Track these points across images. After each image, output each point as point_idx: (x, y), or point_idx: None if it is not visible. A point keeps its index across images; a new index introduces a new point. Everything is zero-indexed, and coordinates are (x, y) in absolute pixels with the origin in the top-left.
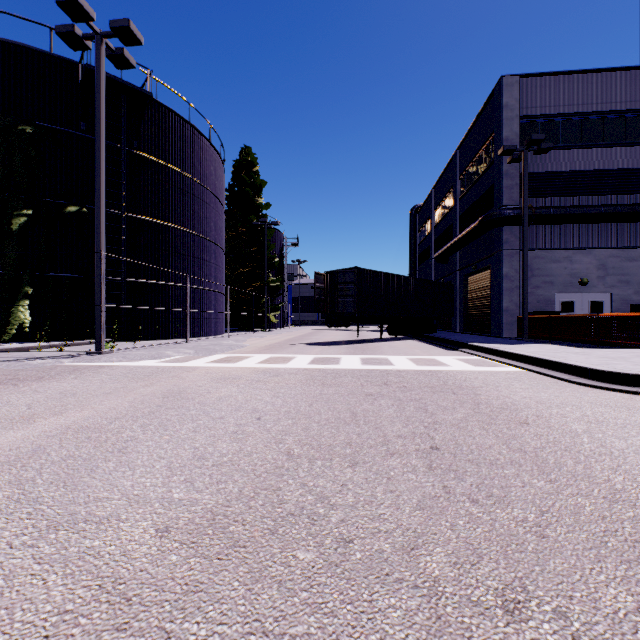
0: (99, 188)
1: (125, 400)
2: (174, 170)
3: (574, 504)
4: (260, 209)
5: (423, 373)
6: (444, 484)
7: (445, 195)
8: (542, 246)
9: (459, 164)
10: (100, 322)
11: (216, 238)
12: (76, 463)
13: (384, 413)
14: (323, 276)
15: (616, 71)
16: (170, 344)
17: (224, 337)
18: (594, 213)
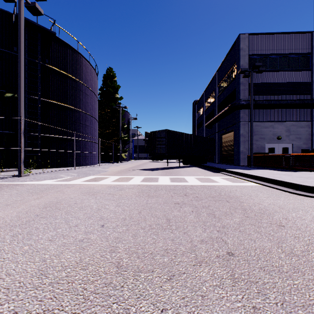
0: (20, 81)
1: (15, 210)
2: (69, 76)
3: None
4: (117, 100)
5: (205, 187)
6: (253, 304)
7: (210, 94)
8: (259, 120)
9: (217, 79)
10: (20, 158)
11: (93, 114)
12: None
13: (188, 219)
14: (149, 134)
15: (294, 33)
16: (65, 170)
17: (97, 166)
18: (285, 103)
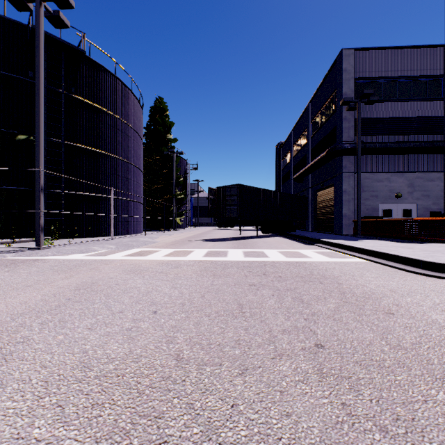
0: (38, 119)
1: (40, 293)
2: (103, 110)
3: None
4: (169, 142)
5: (292, 264)
6: (342, 400)
7: (301, 134)
8: (370, 170)
9: (311, 112)
10: (39, 224)
11: (136, 162)
12: None
13: (267, 304)
14: (215, 190)
15: (420, 48)
16: (99, 241)
17: (142, 235)
18: (406, 147)
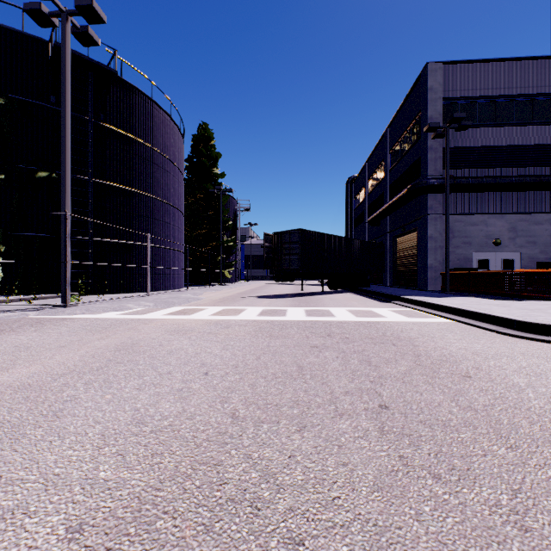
0: (64, 154)
1: (77, 354)
2: (138, 141)
3: (546, 479)
4: (216, 178)
5: (362, 324)
6: (400, 453)
7: (377, 167)
8: (462, 211)
9: (389, 140)
10: (65, 277)
11: (176, 203)
12: (2, 431)
13: (330, 366)
14: (271, 236)
15: (525, 60)
16: (133, 297)
17: (183, 291)
18: (506, 183)
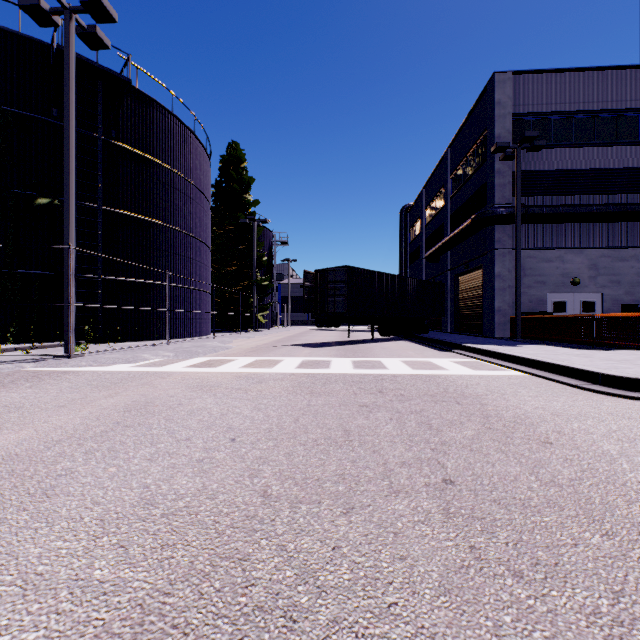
0: (68, 177)
1: (78, 415)
2: (156, 162)
3: None
4: (248, 206)
5: (420, 378)
6: (470, 543)
7: (436, 194)
8: (534, 245)
9: (450, 163)
10: (68, 323)
11: (201, 235)
12: None
13: (382, 430)
14: (313, 275)
15: (607, 70)
16: (150, 346)
17: (209, 338)
18: (586, 212)
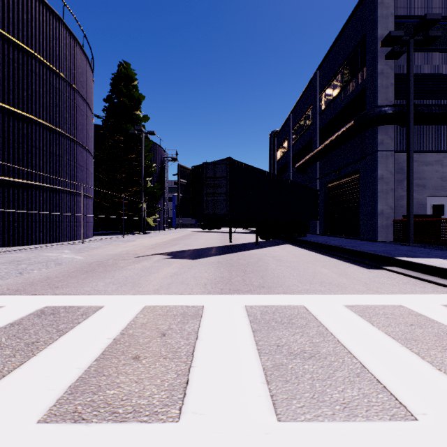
0: None
1: None
2: None
3: None
4: (139, 121)
5: None
6: None
7: (303, 115)
8: (415, 149)
9: (319, 83)
10: None
11: (74, 133)
12: None
13: None
14: (190, 171)
15: None
16: None
17: (77, 243)
18: None
